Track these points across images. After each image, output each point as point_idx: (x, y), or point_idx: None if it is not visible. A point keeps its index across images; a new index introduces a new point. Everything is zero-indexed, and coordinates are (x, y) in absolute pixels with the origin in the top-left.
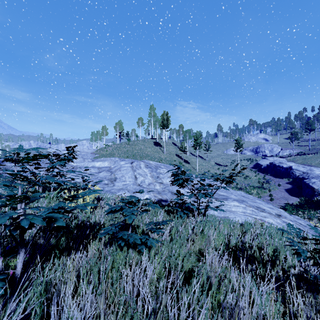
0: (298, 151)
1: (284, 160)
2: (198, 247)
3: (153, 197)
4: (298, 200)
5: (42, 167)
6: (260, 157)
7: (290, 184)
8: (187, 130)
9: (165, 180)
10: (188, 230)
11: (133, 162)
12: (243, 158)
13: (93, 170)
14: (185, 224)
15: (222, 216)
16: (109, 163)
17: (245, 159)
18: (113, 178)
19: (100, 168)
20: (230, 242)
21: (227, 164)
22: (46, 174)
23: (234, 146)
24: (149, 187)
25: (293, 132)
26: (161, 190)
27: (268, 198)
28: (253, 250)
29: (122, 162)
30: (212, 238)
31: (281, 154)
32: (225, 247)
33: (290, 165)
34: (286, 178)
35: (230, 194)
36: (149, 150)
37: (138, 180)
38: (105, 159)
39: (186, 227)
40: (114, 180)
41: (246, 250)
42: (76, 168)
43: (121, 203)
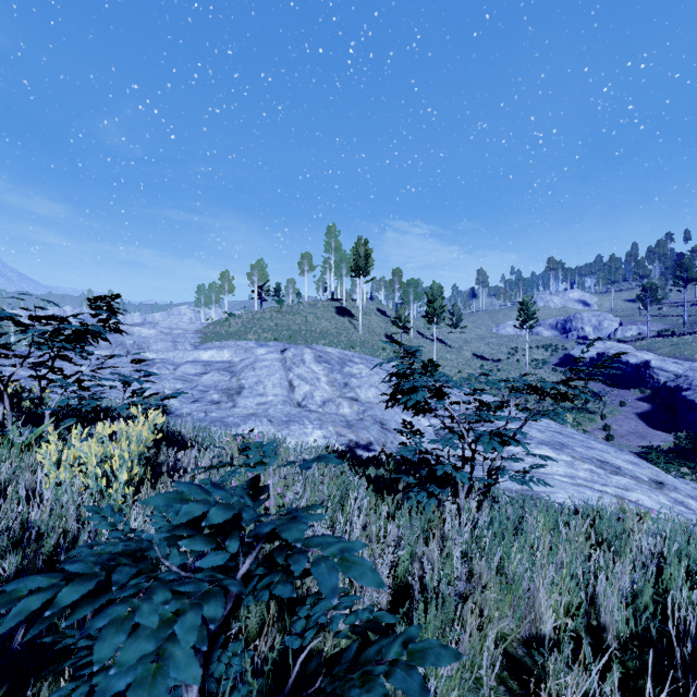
0: (658, 329)
1: (628, 347)
2: (495, 633)
3: (335, 436)
4: (671, 438)
5: (16, 355)
6: (574, 342)
7: (647, 402)
8: (410, 280)
9: (365, 392)
10: (451, 560)
11: (286, 349)
12: (536, 344)
13: (191, 369)
14: (432, 527)
15: (519, 489)
16: (233, 354)
17: (539, 346)
18: (234, 388)
19: (208, 365)
20: (598, 603)
21: (501, 356)
22: (33, 376)
23: (517, 317)
24: (325, 411)
25: (648, 285)
26: (355, 418)
27: (601, 434)
28: (692, 641)
29: (260, 349)
30: (544, 601)
31: (621, 334)
32: (583, 626)
33: (644, 358)
34: (636, 388)
35: (526, 427)
36: (325, 326)
37: (298, 393)
38: (223, 344)
39: (445, 549)
40: (237, 392)
41: (646, 629)
42: (152, 365)
43: (241, 459)
